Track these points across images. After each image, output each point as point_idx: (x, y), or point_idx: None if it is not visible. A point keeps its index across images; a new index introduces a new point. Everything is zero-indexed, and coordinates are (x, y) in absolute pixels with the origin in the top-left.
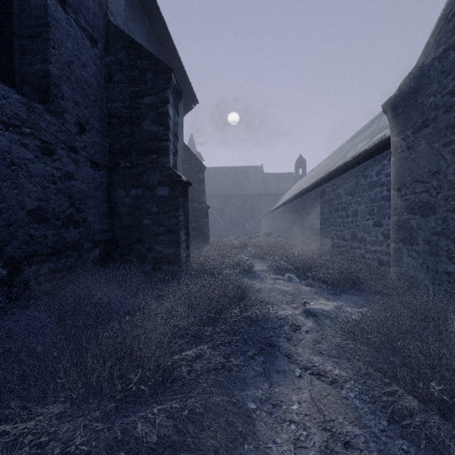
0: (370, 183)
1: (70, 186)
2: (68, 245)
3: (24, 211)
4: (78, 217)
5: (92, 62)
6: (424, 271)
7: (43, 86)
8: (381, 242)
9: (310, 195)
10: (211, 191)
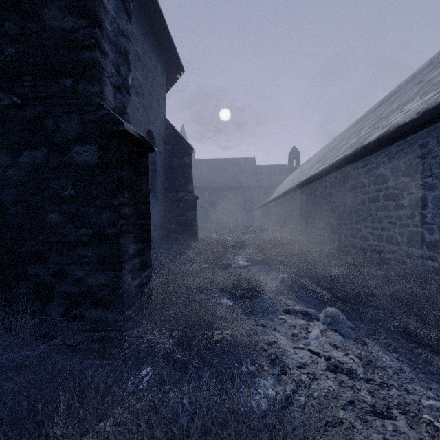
0: None
1: None
2: None
3: None
4: None
5: None
6: None
7: None
8: None
9: (322, 182)
10: (202, 183)
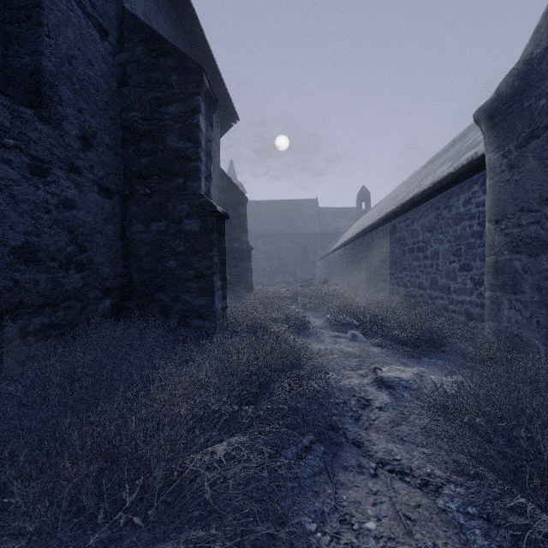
0: (456, 216)
1: (71, 217)
2: (68, 294)
3: (6, 248)
4: (82, 257)
5: (100, 59)
6: (532, 328)
7: (33, 85)
8: (470, 291)
9: (377, 233)
10: (255, 230)
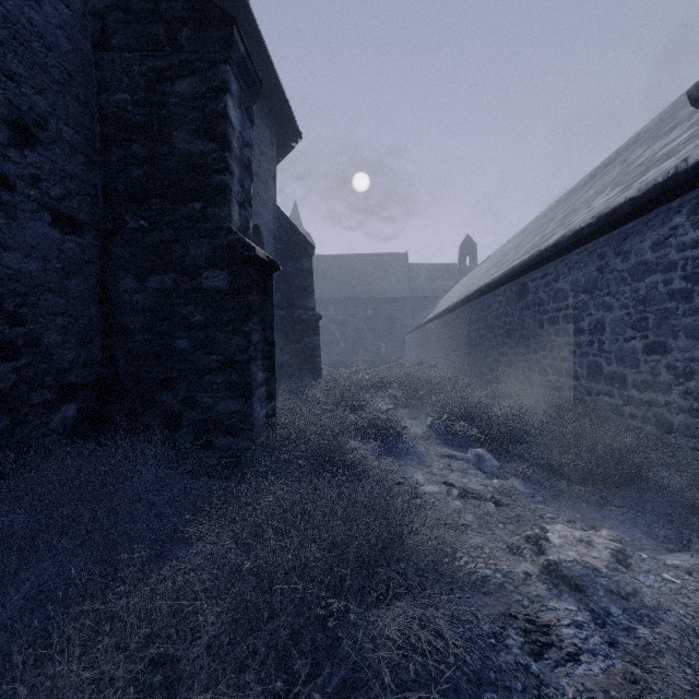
0: (637, 267)
1: None
2: None
3: None
4: (13, 334)
5: None
6: None
7: None
8: (666, 386)
9: (496, 296)
10: (326, 293)
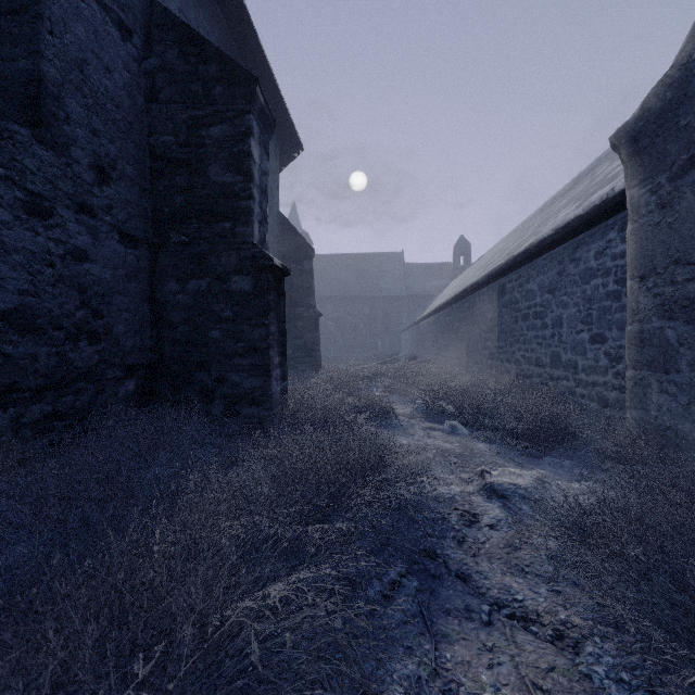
0: (585, 272)
1: (82, 272)
2: (78, 373)
3: None
4: (97, 325)
5: (122, 66)
6: (691, 419)
7: (30, 98)
8: (604, 369)
9: (480, 295)
10: (324, 291)
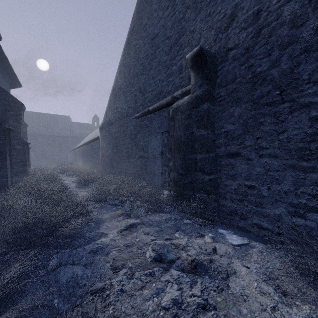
0: None
1: None
2: None
3: None
4: None
5: None
6: (103, 170)
7: None
8: None
9: (89, 145)
10: None
